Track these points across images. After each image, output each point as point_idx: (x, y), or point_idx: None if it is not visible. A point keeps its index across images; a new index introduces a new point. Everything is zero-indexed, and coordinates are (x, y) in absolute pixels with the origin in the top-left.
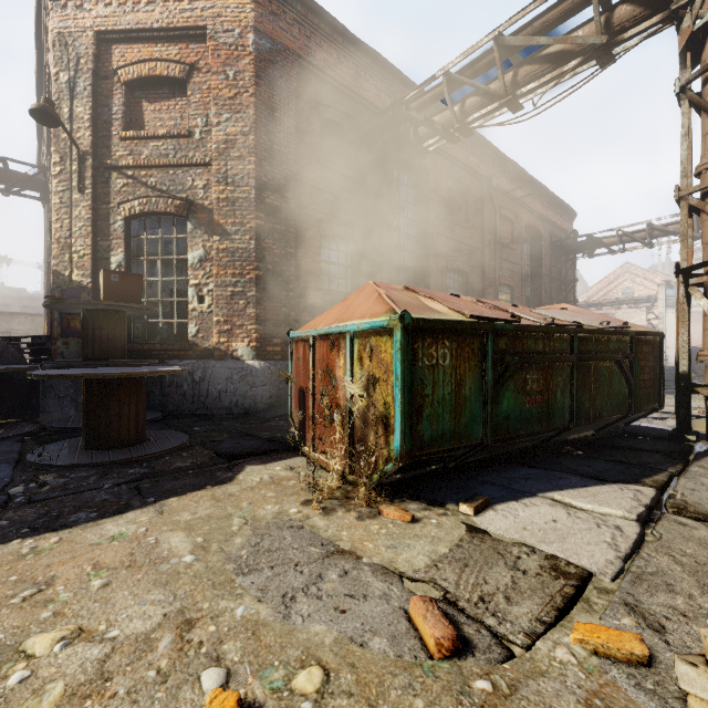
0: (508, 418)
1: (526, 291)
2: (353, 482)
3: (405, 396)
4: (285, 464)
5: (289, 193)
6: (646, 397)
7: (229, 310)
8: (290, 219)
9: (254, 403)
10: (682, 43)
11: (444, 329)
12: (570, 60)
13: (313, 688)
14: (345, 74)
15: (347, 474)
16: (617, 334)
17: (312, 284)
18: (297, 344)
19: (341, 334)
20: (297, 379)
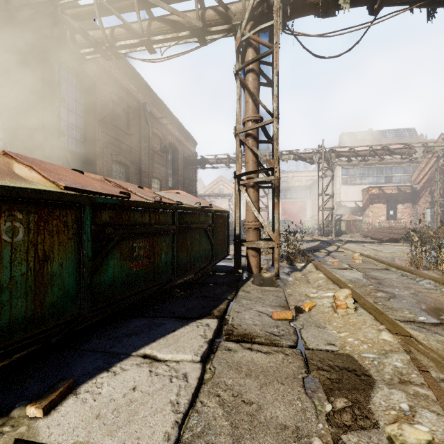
0: (113, 284)
1: (170, 184)
2: None
3: None
4: None
5: None
6: (221, 250)
7: None
8: None
9: None
10: (237, 45)
11: (12, 197)
12: (183, 30)
13: None
14: None
15: None
16: (204, 211)
17: None
18: None
19: None
20: None
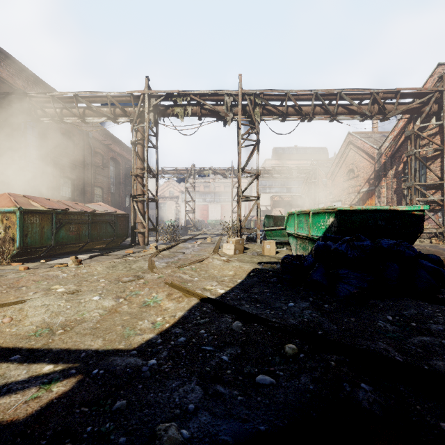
0: (63, 238)
1: (112, 190)
2: None
3: (21, 231)
4: None
5: None
6: (122, 233)
7: None
8: None
9: None
10: (131, 130)
11: (36, 212)
12: (104, 116)
13: None
14: None
15: None
16: (109, 214)
17: None
18: None
19: None
20: None
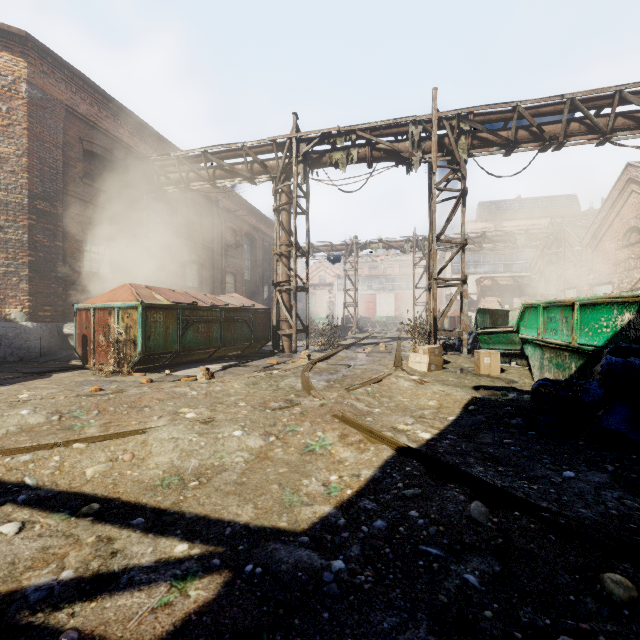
0: (190, 342)
1: (247, 276)
2: (119, 371)
3: (143, 332)
4: (78, 372)
5: (58, 202)
6: (262, 336)
7: (2, 284)
8: (58, 221)
9: (29, 352)
10: (273, 192)
11: (160, 307)
12: (238, 176)
13: (116, 386)
14: (105, 121)
15: (116, 368)
16: (245, 309)
17: (77, 268)
18: (80, 311)
19: (112, 308)
20: (80, 331)
